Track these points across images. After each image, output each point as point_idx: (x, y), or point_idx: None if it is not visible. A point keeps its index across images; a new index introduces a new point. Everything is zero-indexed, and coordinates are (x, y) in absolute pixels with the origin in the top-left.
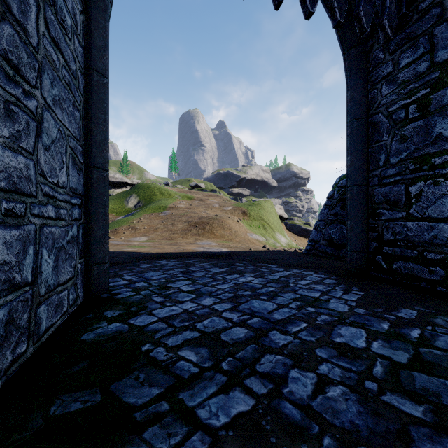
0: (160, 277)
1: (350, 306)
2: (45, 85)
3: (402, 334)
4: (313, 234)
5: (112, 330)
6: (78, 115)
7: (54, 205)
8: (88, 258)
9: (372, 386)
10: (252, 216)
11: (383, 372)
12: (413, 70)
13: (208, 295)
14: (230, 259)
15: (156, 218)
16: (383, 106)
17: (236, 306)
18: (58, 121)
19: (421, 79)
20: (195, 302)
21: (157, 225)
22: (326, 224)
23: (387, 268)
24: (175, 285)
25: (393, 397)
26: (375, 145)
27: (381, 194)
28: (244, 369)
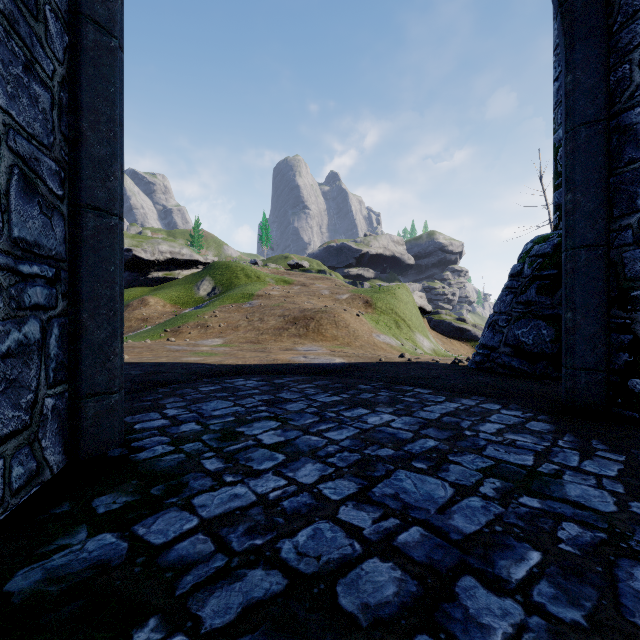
0: (227, 412)
1: (615, 496)
2: None
3: None
4: (485, 335)
5: (88, 556)
6: (43, 96)
7: None
8: (76, 384)
9: None
10: (379, 308)
11: None
12: None
13: (311, 455)
14: (349, 377)
15: (237, 312)
16: None
17: (366, 487)
18: None
19: None
20: (283, 475)
21: (239, 322)
22: (510, 319)
23: None
24: (250, 431)
25: None
26: (626, 168)
27: (639, 261)
28: None
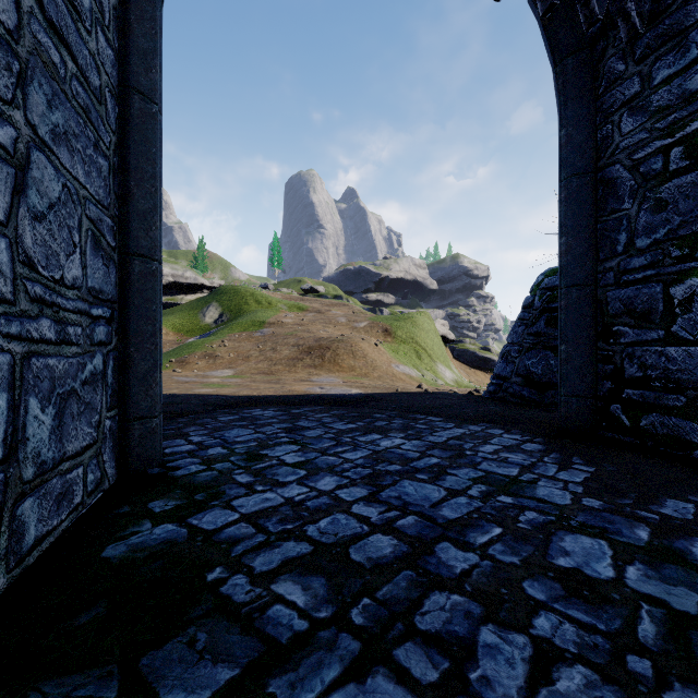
0: (249, 438)
1: (574, 495)
2: (35, 104)
3: (677, 550)
4: (499, 366)
5: (158, 537)
6: (104, 165)
7: (54, 318)
8: (125, 409)
9: (642, 666)
10: (399, 337)
11: (658, 635)
12: (677, 88)
13: (329, 470)
14: (365, 407)
15: (248, 340)
16: (623, 151)
17: (375, 492)
18: (63, 171)
19: (693, 102)
20: (306, 485)
21: (250, 352)
22: (521, 350)
23: (630, 425)
24: (273, 453)
25: (689, 694)
26: (609, 217)
27: (619, 300)
28: (393, 625)
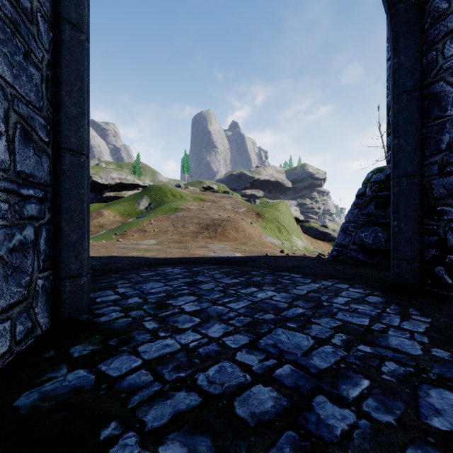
0: (160, 290)
1: (422, 345)
2: None
3: None
4: (340, 237)
5: (69, 384)
6: (36, 74)
7: None
8: (57, 270)
9: None
10: (266, 218)
11: None
12: None
13: (218, 318)
14: (244, 266)
15: (166, 220)
16: (446, 70)
17: (255, 339)
18: None
19: None
20: (199, 332)
21: (168, 228)
22: (356, 226)
23: (452, 283)
24: (176, 303)
25: None
26: (434, 123)
27: (442, 186)
28: None
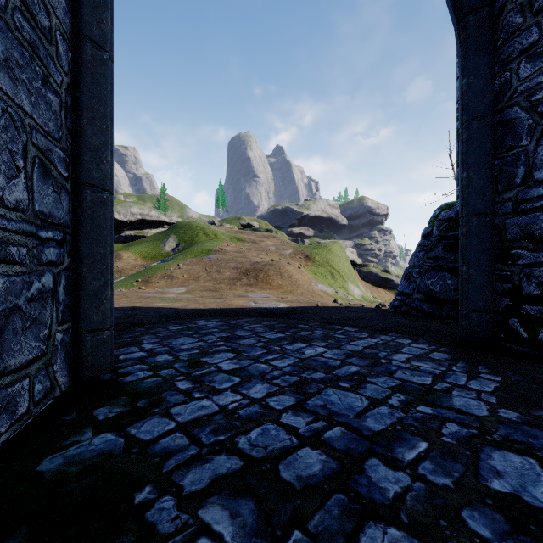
0: (193, 346)
1: (489, 405)
2: None
3: None
4: (402, 284)
5: (96, 448)
6: (55, 101)
7: None
8: (77, 323)
9: None
10: (317, 262)
11: None
12: None
13: (260, 378)
14: (291, 318)
15: (198, 264)
16: (521, 94)
17: (302, 400)
18: (3, 96)
19: None
20: (239, 392)
21: (199, 273)
22: (422, 271)
23: (528, 337)
24: (212, 360)
25: None
26: (507, 154)
27: (517, 226)
28: None
